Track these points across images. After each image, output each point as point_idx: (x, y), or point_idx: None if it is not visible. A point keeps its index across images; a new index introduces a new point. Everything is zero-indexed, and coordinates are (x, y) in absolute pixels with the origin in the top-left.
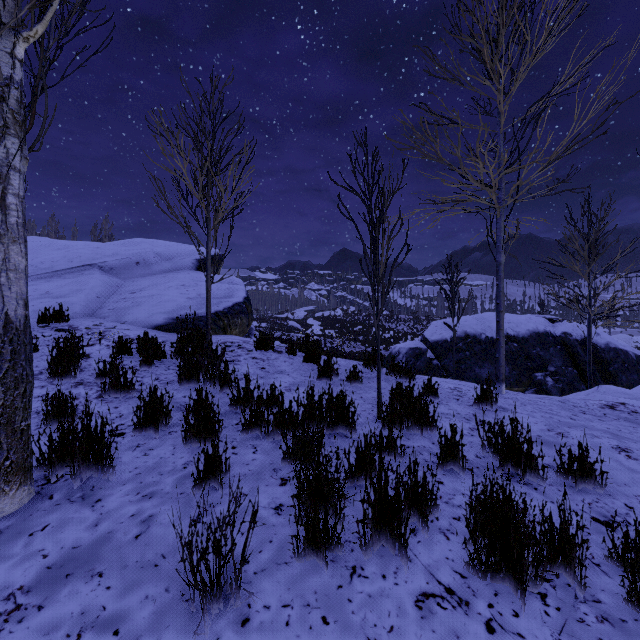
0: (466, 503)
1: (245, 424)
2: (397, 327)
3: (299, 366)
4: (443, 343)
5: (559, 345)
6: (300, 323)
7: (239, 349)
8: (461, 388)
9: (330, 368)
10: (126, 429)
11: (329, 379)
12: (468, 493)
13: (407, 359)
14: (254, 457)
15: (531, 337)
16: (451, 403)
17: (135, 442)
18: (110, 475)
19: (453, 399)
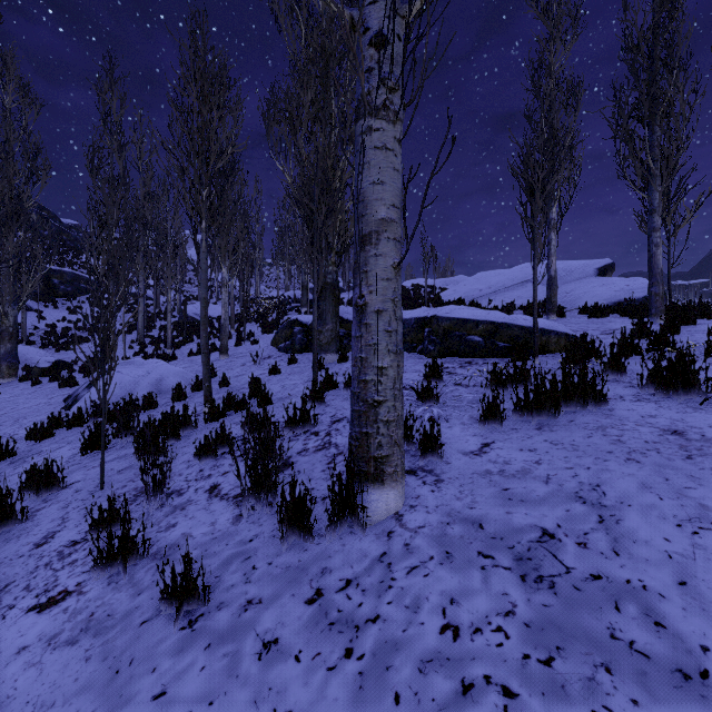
0: None
1: None
2: None
3: None
4: None
5: None
6: None
7: None
8: None
9: None
10: None
11: None
12: None
13: None
14: None
15: None
16: None
17: None
18: None
19: None
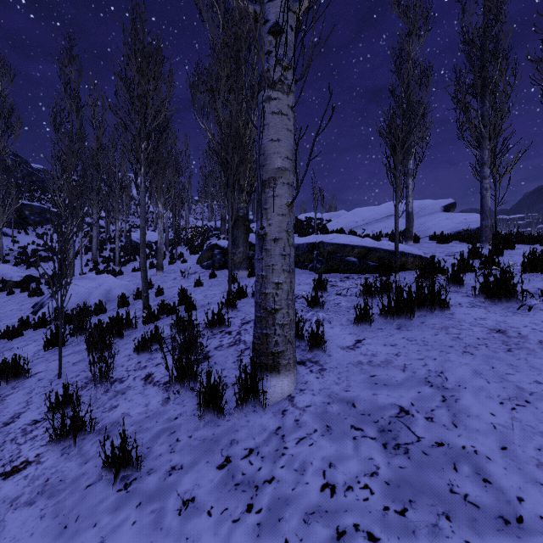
0: None
1: None
2: None
3: None
4: None
5: None
6: None
7: None
8: None
9: None
10: None
11: None
12: None
13: None
14: None
15: None
16: None
17: None
18: None
19: None
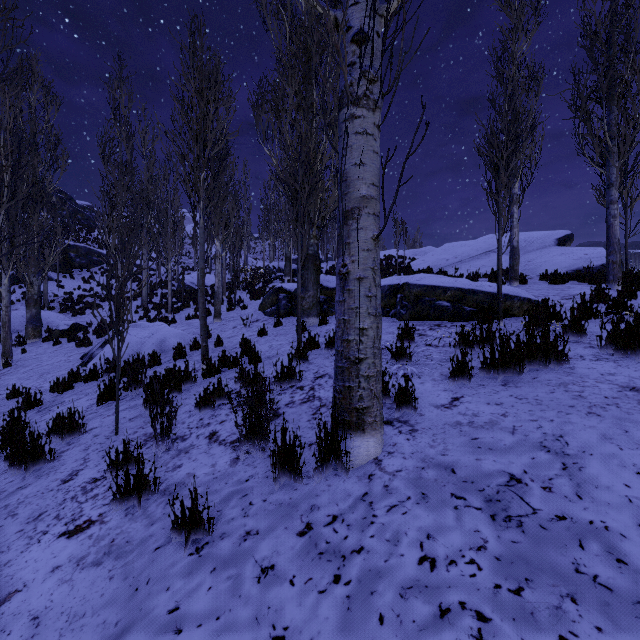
0: None
1: None
2: None
3: None
4: None
5: None
6: None
7: None
8: None
9: None
10: None
11: None
12: None
13: None
14: None
15: None
16: None
17: None
18: None
19: None
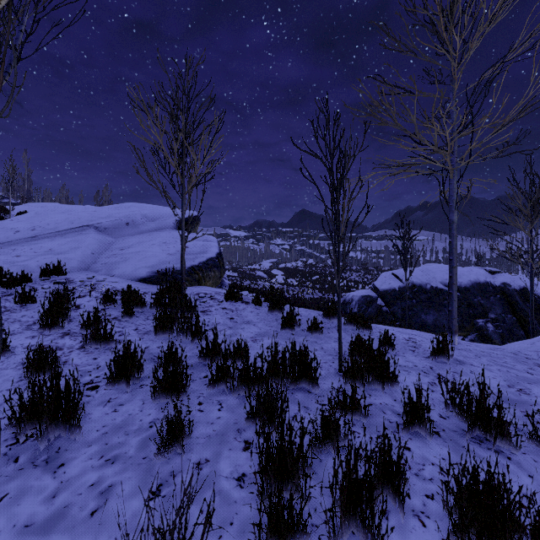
0: (441, 482)
1: (211, 379)
2: (349, 277)
3: (264, 316)
4: (392, 292)
5: (499, 294)
6: (266, 273)
7: (211, 300)
8: (415, 339)
9: (292, 319)
10: (101, 382)
11: (292, 329)
12: (438, 463)
13: (359, 306)
14: (219, 415)
15: (473, 287)
16: (407, 354)
17: (107, 396)
18: (77, 435)
19: (409, 350)
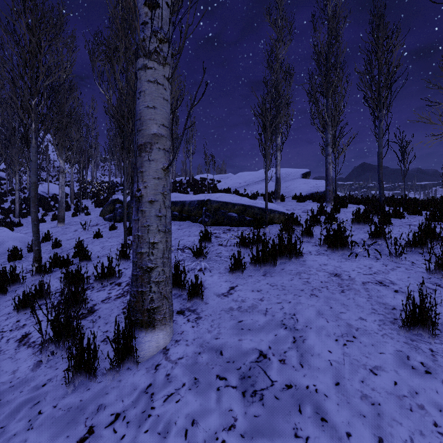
0: None
1: None
2: None
3: None
4: None
5: None
6: None
7: None
8: None
9: None
10: None
11: None
12: None
13: None
14: None
15: None
16: None
17: None
18: None
19: None
